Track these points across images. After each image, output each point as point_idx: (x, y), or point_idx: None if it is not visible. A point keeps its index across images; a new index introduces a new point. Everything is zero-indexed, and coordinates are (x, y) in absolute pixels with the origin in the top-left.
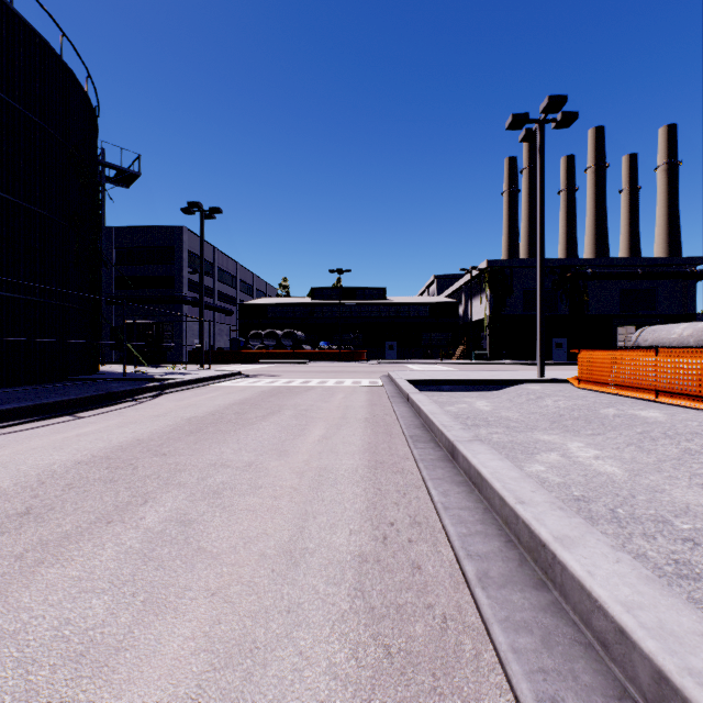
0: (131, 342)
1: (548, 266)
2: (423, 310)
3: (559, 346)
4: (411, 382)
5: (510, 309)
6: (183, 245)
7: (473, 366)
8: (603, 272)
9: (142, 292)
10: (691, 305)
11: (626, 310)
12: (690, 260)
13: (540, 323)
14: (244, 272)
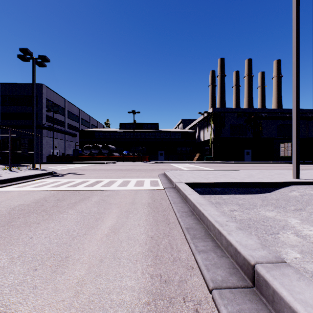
0: (2, 150)
1: (243, 112)
2: (177, 135)
3: (248, 153)
4: (190, 185)
5: (223, 134)
6: (43, 95)
7: (208, 164)
8: (270, 116)
9: (17, 122)
10: (310, 133)
11: (280, 135)
12: (310, 111)
13: (296, 132)
14: (84, 115)
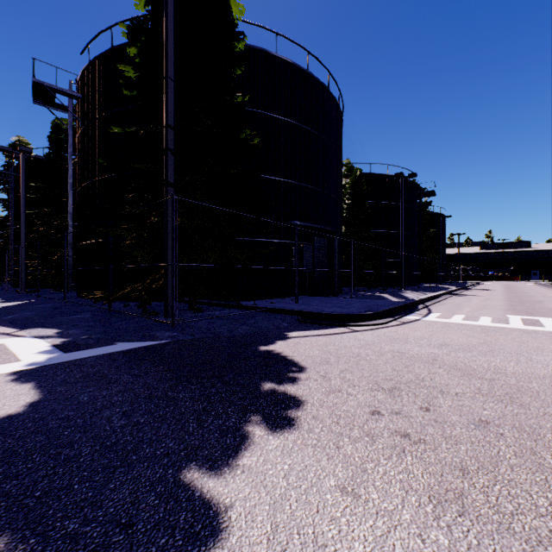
0: None
1: None
2: None
3: None
4: None
5: None
6: None
7: None
8: None
9: None
10: None
11: None
12: None
13: None
14: None
